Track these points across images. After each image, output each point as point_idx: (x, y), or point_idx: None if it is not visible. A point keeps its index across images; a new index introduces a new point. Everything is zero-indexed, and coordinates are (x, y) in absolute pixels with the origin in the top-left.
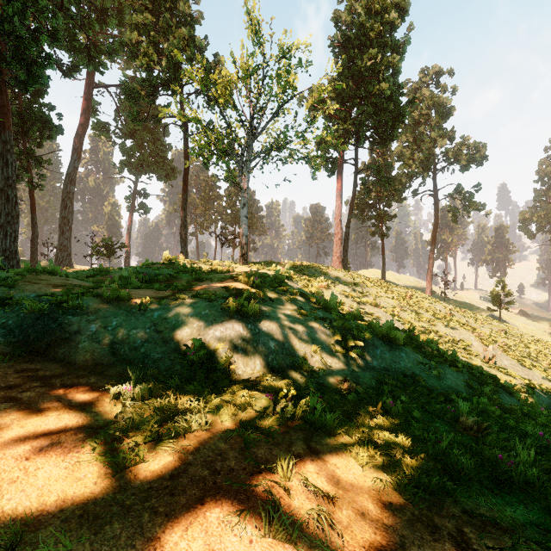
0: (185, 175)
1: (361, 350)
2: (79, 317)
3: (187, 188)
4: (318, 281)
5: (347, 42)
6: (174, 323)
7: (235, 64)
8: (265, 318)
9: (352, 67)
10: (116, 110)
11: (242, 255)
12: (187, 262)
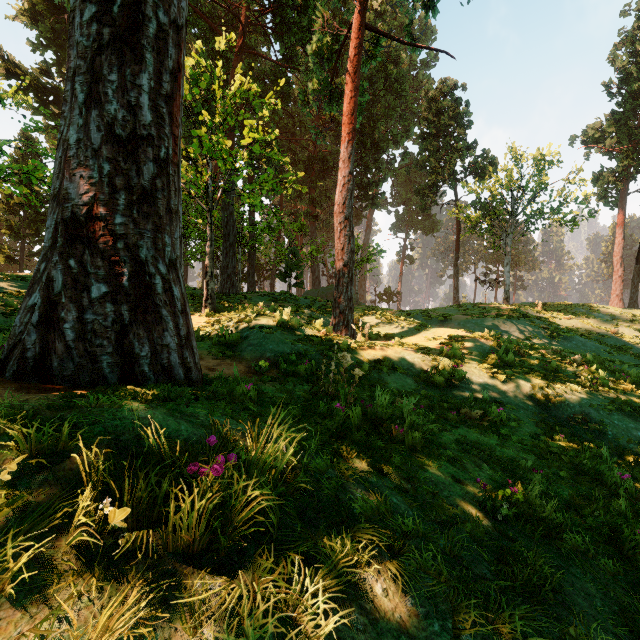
0: (457, 240)
1: (562, 340)
2: (451, 321)
3: (458, 249)
4: (566, 315)
5: (628, 75)
6: (480, 324)
7: (500, 184)
8: (514, 325)
9: (634, 102)
10: (392, 186)
11: (505, 298)
12: (469, 304)
